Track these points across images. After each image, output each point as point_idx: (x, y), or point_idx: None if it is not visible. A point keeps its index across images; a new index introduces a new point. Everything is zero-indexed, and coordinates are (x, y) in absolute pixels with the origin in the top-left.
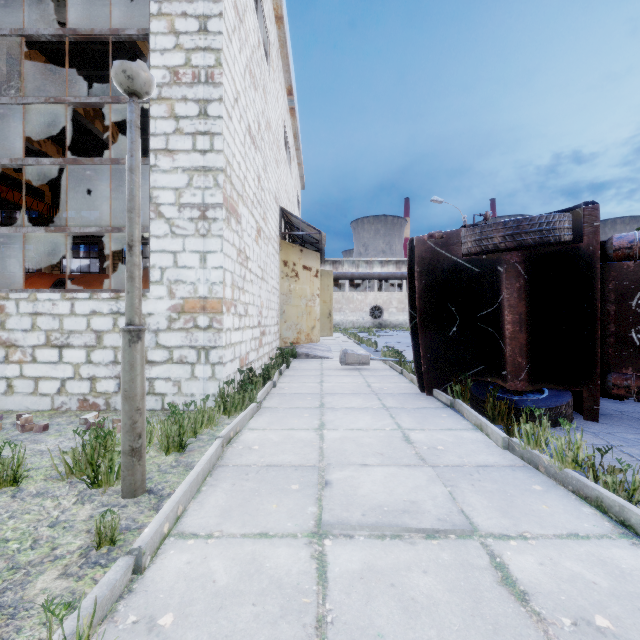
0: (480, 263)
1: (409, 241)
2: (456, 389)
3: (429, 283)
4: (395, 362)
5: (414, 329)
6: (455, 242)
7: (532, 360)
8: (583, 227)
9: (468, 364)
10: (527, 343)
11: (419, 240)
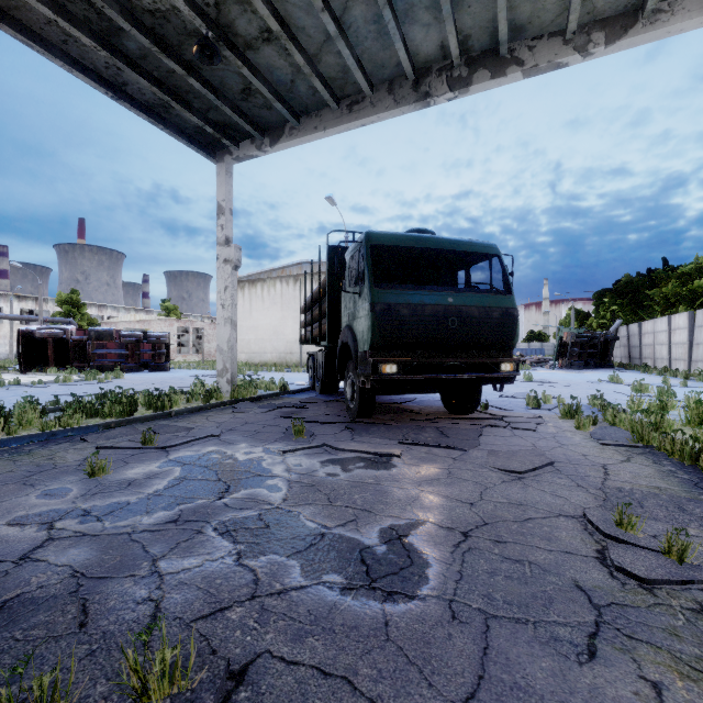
0: (43, 339)
1: (18, 329)
2: (35, 371)
3: (26, 342)
4: (2, 370)
5: (20, 355)
6: (35, 332)
7: (56, 361)
8: (67, 334)
9: (39, 364)
10: (55, 357)
11: (23, 330)
